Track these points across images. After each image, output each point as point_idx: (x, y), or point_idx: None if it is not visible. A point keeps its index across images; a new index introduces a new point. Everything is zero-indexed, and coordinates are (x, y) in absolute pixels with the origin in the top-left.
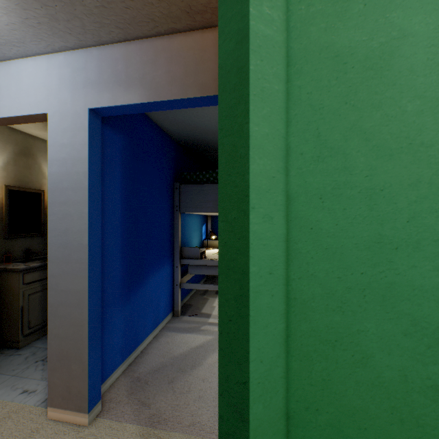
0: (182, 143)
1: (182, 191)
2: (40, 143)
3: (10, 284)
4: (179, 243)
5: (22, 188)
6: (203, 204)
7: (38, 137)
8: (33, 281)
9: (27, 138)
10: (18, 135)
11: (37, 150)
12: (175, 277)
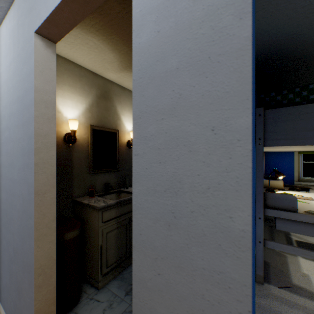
0: (260, 58)
1: (268, 118)
2: (115, 87)
3: (91, 220)
4: (262, 187)
5: (102, 127)
6: (306, 133)
7: (113, 82)
8: (110, 219)
9: (105, 82)
10: (99, 80)
11: (113, 94)
12: (256, 231)
